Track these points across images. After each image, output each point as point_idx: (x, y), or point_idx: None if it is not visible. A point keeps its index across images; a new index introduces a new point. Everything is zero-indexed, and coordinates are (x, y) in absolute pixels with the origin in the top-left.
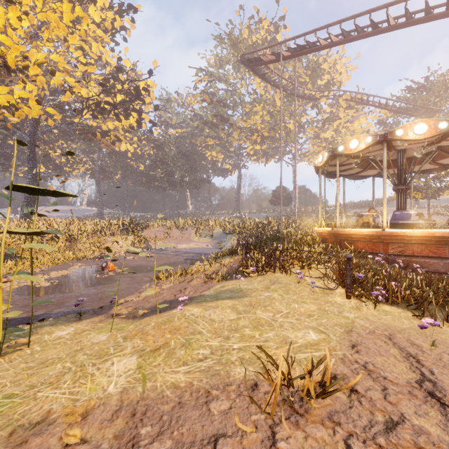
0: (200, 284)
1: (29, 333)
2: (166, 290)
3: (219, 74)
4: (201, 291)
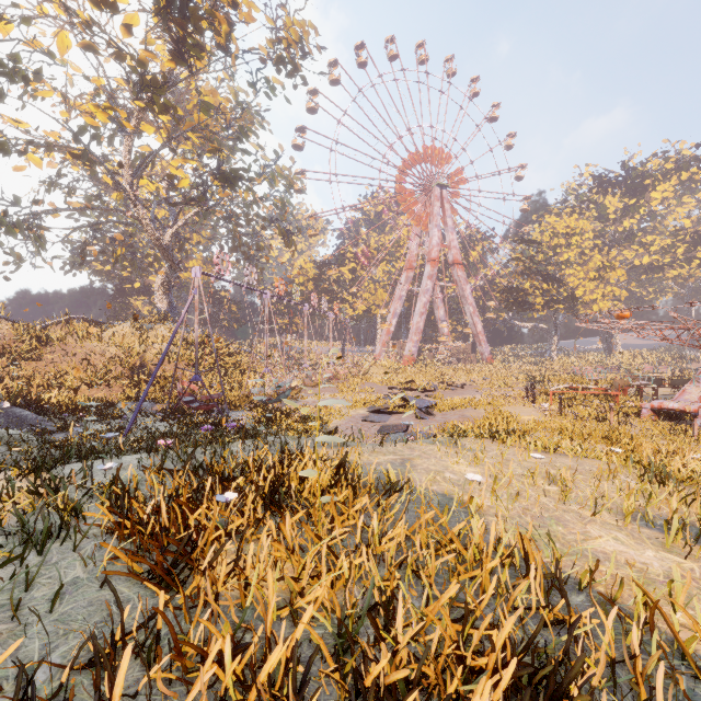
0: None
1: None
2: None
3: None
4: None
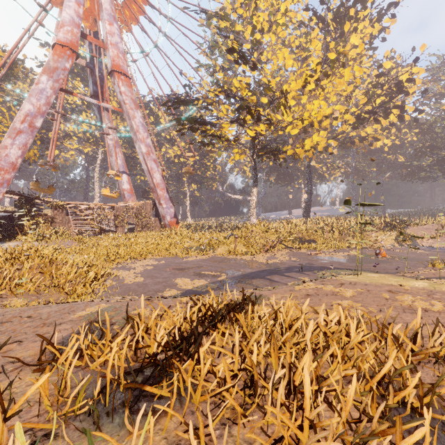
0: None
1: (361, 269)
2: (443, 273)
3: None
4: None
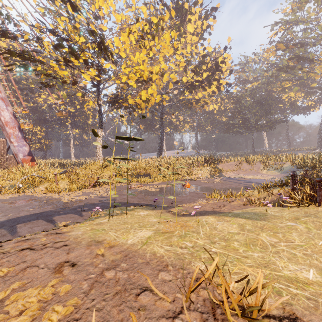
0: (238, 205)
1: (126, 208)
2: (210, 204)
3: (296, 18)
4: (233, 209)
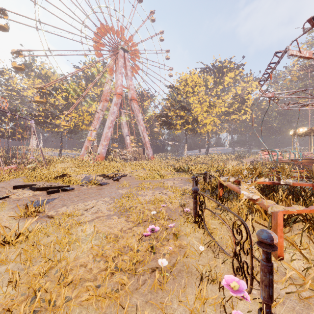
0: None
1: None
2: None
3: None
4: None
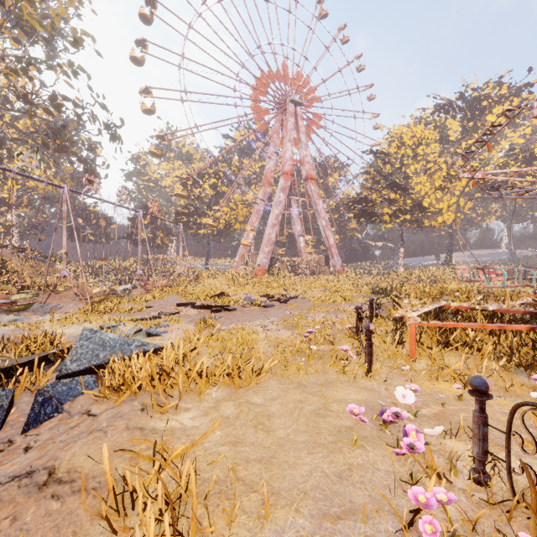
0: None
1: None
2: None
3: None
4: None
